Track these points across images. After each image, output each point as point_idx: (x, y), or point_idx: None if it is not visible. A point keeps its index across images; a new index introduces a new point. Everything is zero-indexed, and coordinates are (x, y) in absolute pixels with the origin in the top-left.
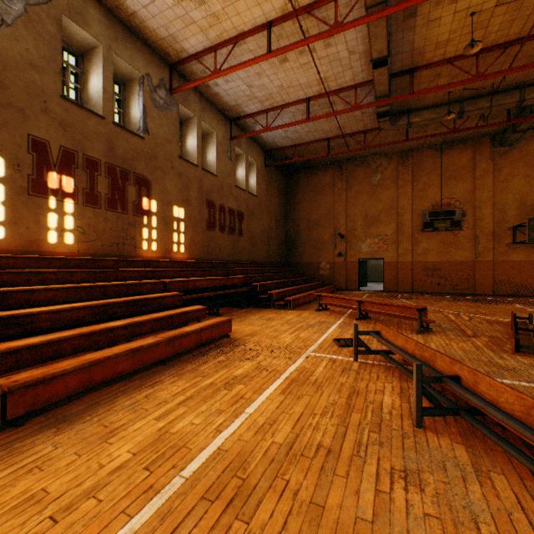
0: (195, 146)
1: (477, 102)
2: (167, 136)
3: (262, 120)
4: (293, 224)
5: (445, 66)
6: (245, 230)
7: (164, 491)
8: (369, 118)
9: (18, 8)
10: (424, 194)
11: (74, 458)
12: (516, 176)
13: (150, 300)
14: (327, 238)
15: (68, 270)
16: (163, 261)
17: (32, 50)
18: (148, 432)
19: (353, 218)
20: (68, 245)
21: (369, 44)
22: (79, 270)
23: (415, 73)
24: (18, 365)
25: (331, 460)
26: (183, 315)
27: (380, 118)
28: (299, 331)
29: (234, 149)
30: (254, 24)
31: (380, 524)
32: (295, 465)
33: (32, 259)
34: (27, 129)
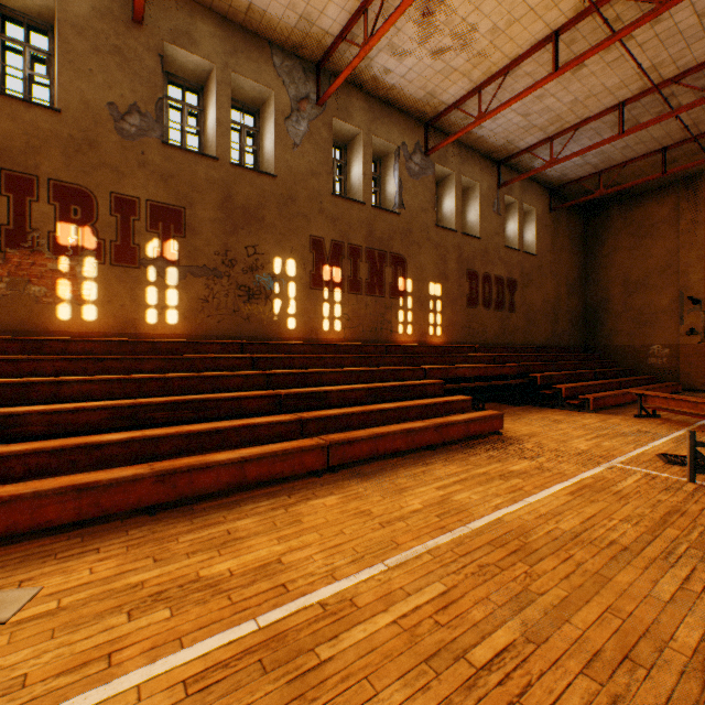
0: (453, 208)
1: None
2: (422, 205)
3: (544, 151)
4: (596, 289)
5: None
6: (518, 303)
7: (455, 532)
8: None
9: (303, 128)
10: None
11: (380, 498)
12: None
13: (412, 387)
14: (663, 305)
15: (341, 355)
16: (418, 346)
17: (312, 160)
18: (432, 495)
19: None
20: (336, 332)
21: None
22: (349, 356)
23: None
24: (326, 430)
25: (626, 555)
26: (446, 405)
27: None
28: (600, 439)
29: (502, 199)
30: (531, 43)
31: (676, 606)
32: (581, 548)
33: (314, 345)
34: (309, 232)
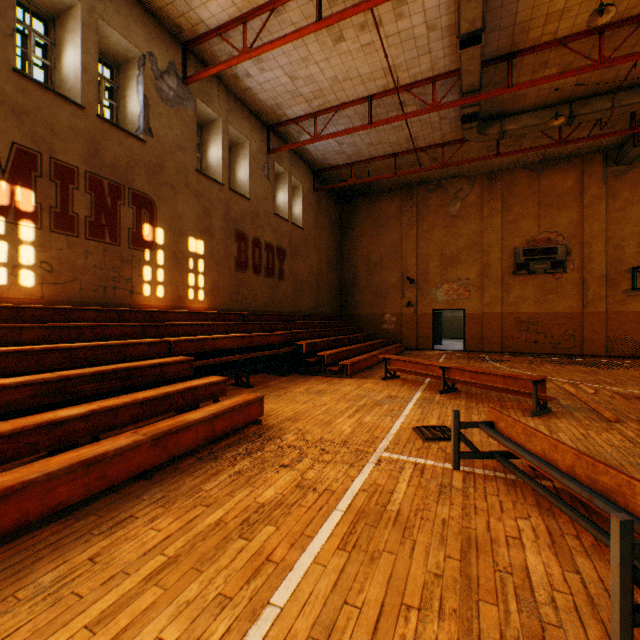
0: (220, 158)
1: (593, 102)
2: (179, 141)
3: (309, 128)
4: (349, 266)
5: (555, 50)
6: (288, 272)
7: None
8: (449, 125)
9: None
10: (517, 227)
11: None
12: (635, 203)
13: (141, 370)
14: (392, 283)
15: (14, 325)
16: (172, 312)
17: None
18: None
19: (425, 257)
20: (25, 288)
21: (455, 15)
22: (33, 325)
23: (515, 59)
24: None
25: None
26: (189, 393)
27: (465, 124)
28: (361, 413)
29: (272, 166)
30: None
31: None
32: None
33: None
34: None
